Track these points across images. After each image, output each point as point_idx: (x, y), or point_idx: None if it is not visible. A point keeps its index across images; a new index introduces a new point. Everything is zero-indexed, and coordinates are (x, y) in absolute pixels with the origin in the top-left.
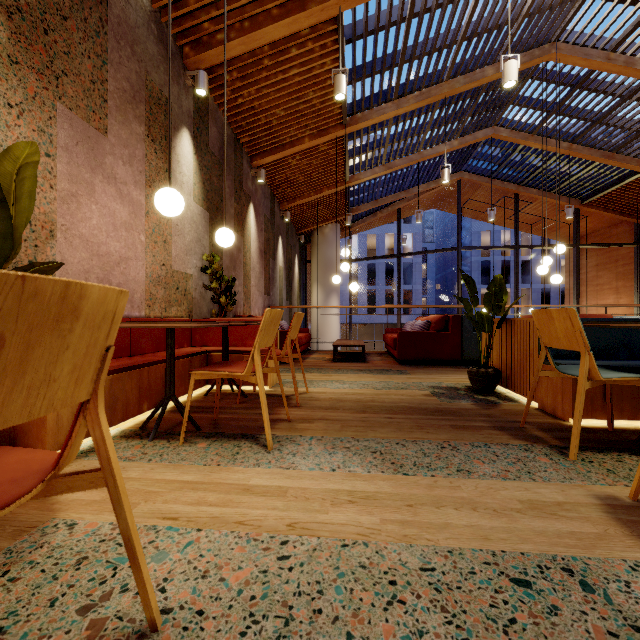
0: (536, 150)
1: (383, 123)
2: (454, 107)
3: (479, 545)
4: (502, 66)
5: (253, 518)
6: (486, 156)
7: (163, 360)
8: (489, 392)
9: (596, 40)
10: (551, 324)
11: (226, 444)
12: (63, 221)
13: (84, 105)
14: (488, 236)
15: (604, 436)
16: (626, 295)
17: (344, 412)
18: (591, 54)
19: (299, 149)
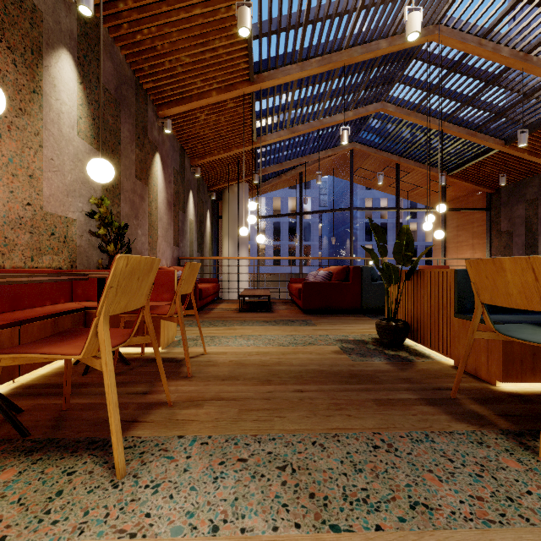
0: (415, 126)
1: (288, 86)
2: (351, 78)
3: None
4: (406, 17)
5: None
6: (374, 129)
7: None
8: (398, 346)
9: (471, 26)
10: (500, 277)
11: (51, 468)
12: None
13: None
14: (370, 202)
15: None
16: (480, 250)
17: (245, 384)
18: (467, 38)
19: (207, 102)
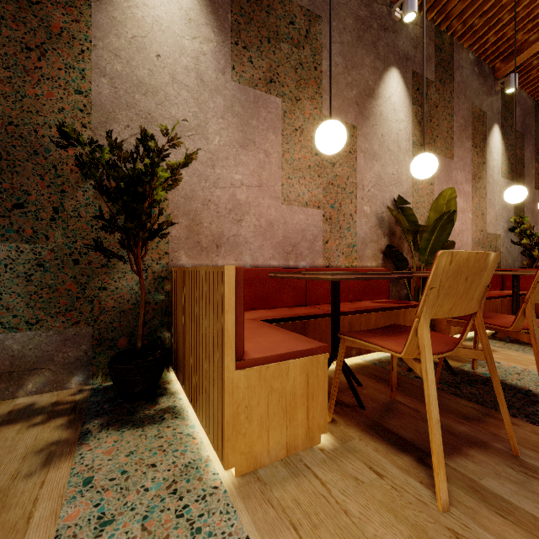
0: None
1: None
2: None
3: None
4: None
5: None
6: None
7: (496, 296)
8: None
9: None
10: None
11: None
12: None
13: (443, 148)
14: None
15: None
16: None
17: None
18: None
19: None
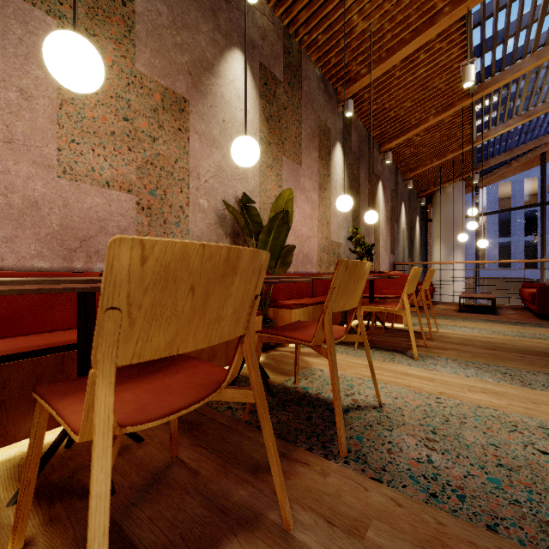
0: None
1: (518, 77)
2: None
3: None
4: None
5: (415, 386)
6: None
7: None
8: None
9: None
10: None
11: (384, 353)
12: None
13: (292, 153)
14: None
15: None
16: None
17: (474, 347)
18: None
19: (423, 127)
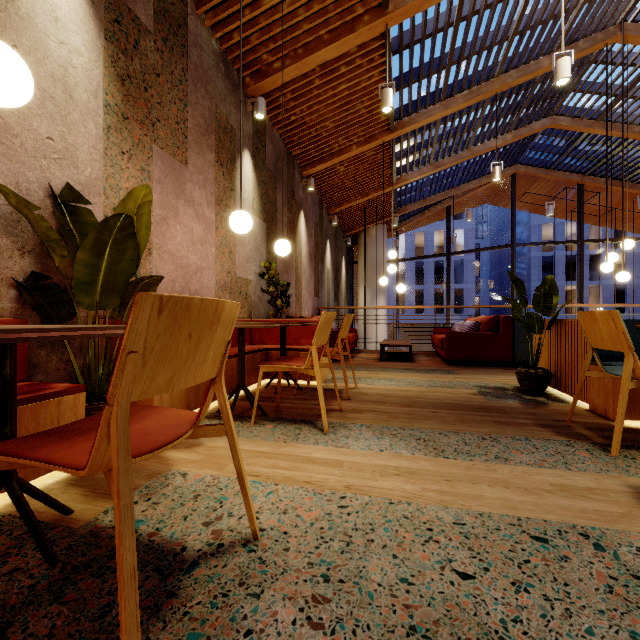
0: (603, 137)
1: (431, 124)
2: (507, 101)
3: (507, 512)
4: (554, 64)
5: (317, 480)
6: (544, 147)
7: (232, 355)
8: (538, 393)
9: None
10: (595, 326)
11: (289, 426)
12: (157, 241)
13: (171, 143)
14: (550, 229)
15: None
16: None
17: (391, 406)
18: None
19: (347, 157)
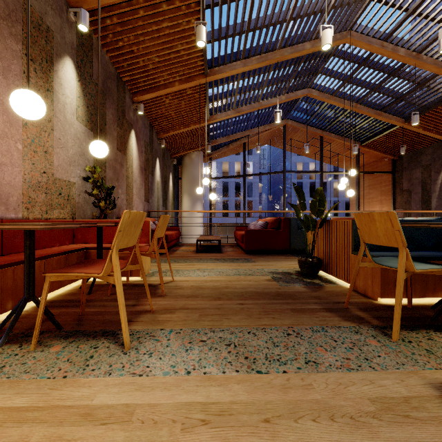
0: (334, 107)
1: (234, 77)
2: (283, 71)
3: None
4: (321, 33)
5: None
6: (302, 109)
7: None
8: (314, 276)
9: (375, 32)
10: (372, 225)
11: (83, 345)
12: None
13: None
14: (301, 166)
15: (408, 313)
16: (386, 205)
17: (203, 300)
18: (372, 41)
19: (171, 90)
